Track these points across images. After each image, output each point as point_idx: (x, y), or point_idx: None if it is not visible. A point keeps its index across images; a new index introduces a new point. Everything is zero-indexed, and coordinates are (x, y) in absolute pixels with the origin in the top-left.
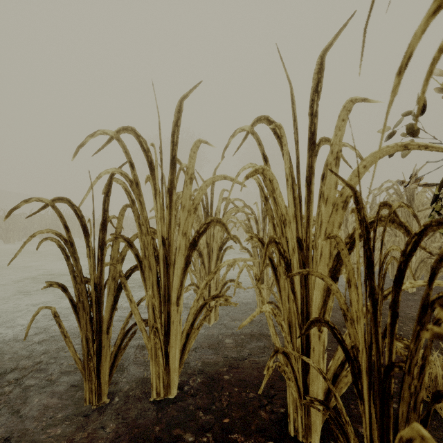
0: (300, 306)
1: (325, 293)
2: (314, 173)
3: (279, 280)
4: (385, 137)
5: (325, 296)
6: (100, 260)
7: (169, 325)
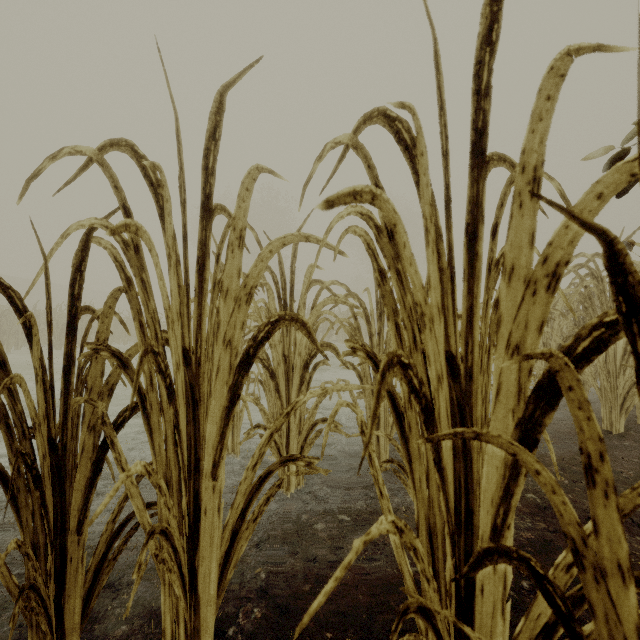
0: (452, 495)
1: (508, 473)
2: (483, 216)
3: (408, 438)
4: (610, 158)
5: (508, 479)
6: (64, 393)
7: (198, 517)
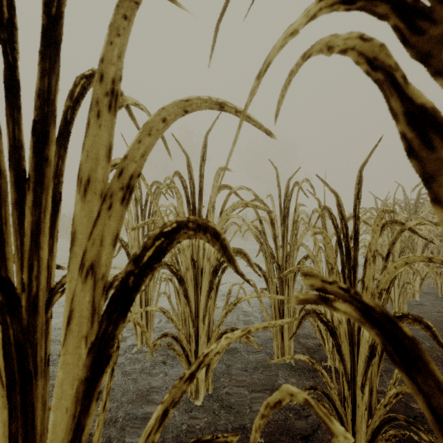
0: None
1: None
2: None
3: None
4: None
5: None
6: None
7: None
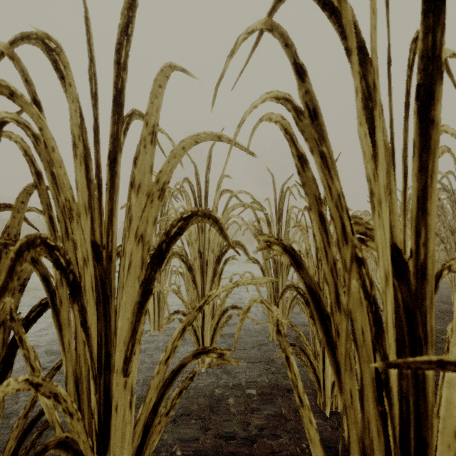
0: (396, 419)
1: None
2: (441, 73)
3: (335, 344)
4: None
5: None
6: None
7: (109, 414)
